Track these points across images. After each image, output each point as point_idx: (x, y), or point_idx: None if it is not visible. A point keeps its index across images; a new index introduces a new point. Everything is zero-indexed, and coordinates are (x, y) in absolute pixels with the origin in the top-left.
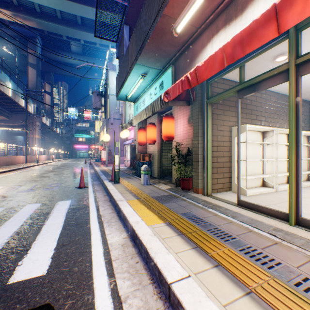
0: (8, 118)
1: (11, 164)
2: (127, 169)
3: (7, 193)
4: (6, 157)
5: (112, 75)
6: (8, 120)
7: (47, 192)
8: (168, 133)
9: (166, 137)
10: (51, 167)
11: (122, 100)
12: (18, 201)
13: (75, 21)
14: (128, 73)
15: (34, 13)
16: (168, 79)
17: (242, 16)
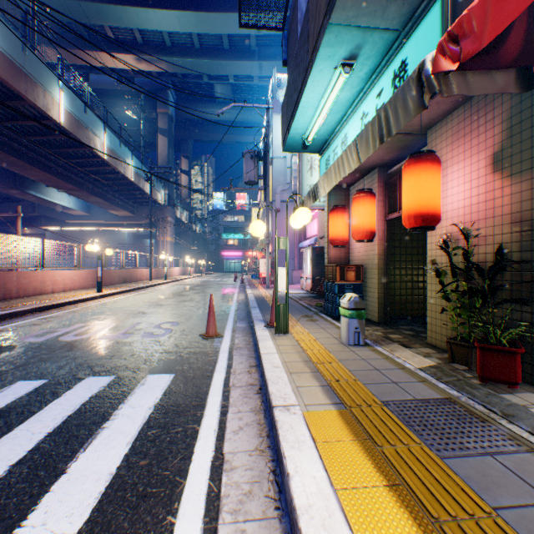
0: (133, 214)
1: (130, 282)
2: (304, 295)
3: (83, 339)
4: (123, 271)
5: (278, 122)
6: (133, 217)
7: (144, 343)
8: (423, 205)
9: (415, 217)
10: (180, 288)
11: (295, 152)
12: (82, 363)
13: (220, 47)
14: (308, 70)
15: (162, 50)
16: (426, 42)
17: None
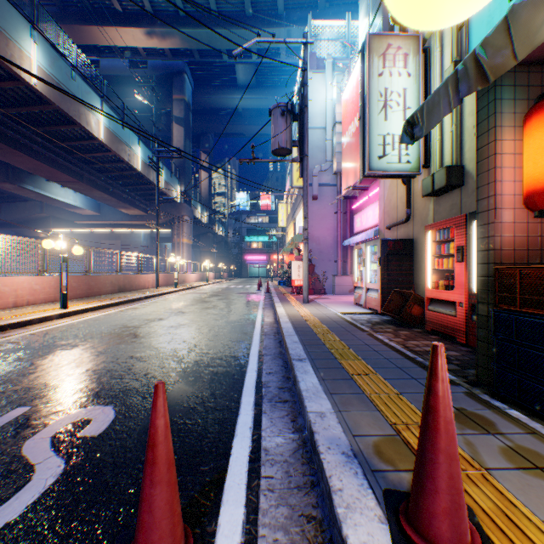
0: (146, 213)
1: (129, 290)
2: (372, 319)
3: None
4: (118, 277)
5: (315, 82)
6: (146, 216)
7: None
8: None
9: None
10: (188, 299)
11: None
12: None
13: (241, 13)
14: None
15: (175, 21)
16: None
17: None
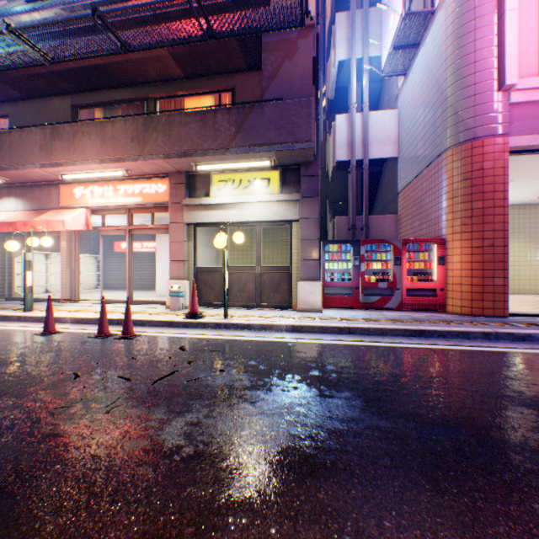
0: None
1: None
2: None
3: None
4: None
5: None
6: None
7: None
8: None
9: None
10: None
11: None
12: None
13: None
14: None
15: None
16: None
17: (2, 201)
